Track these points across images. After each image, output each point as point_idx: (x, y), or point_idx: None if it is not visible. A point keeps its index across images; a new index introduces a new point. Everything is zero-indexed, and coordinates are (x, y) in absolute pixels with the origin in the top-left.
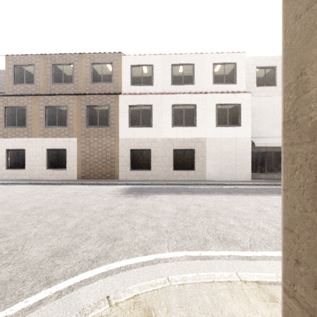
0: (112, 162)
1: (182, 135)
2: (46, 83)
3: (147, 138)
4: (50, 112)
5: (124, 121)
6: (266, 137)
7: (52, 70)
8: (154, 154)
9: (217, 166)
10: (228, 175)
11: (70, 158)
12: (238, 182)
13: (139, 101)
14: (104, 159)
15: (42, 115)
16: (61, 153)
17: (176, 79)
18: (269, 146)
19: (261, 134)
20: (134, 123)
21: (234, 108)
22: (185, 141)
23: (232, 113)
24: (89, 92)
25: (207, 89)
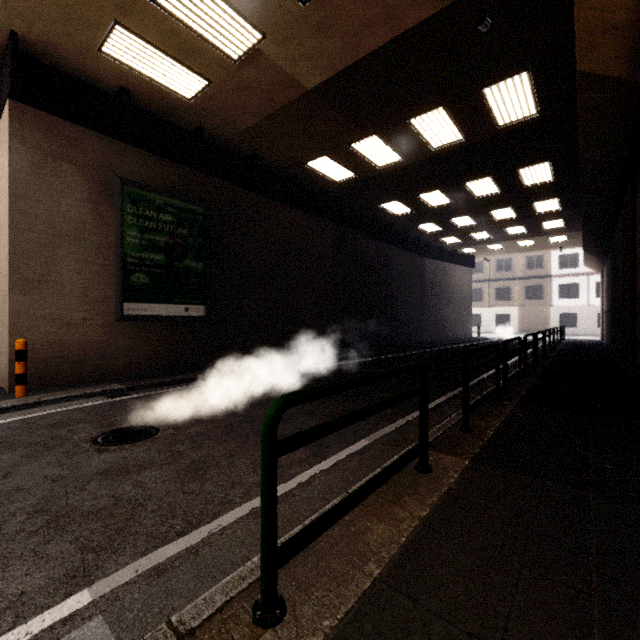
0: (545, 322)
1: None
2: (492, 272)
3: (574, 306)
4: (498, 292)
5: (554, 295)
6: None
7: (496, 264)
8: (580, 317)
9: None
10: None
11: (512, 319)
12: None
13: (567, 282)
14: (538, 320)
15: (493, 293)
16: (505, 316)
17: None
18: None
19: None
20: (562, 296)
21: None
22: None
23: None
24: (524, 276)
25: None
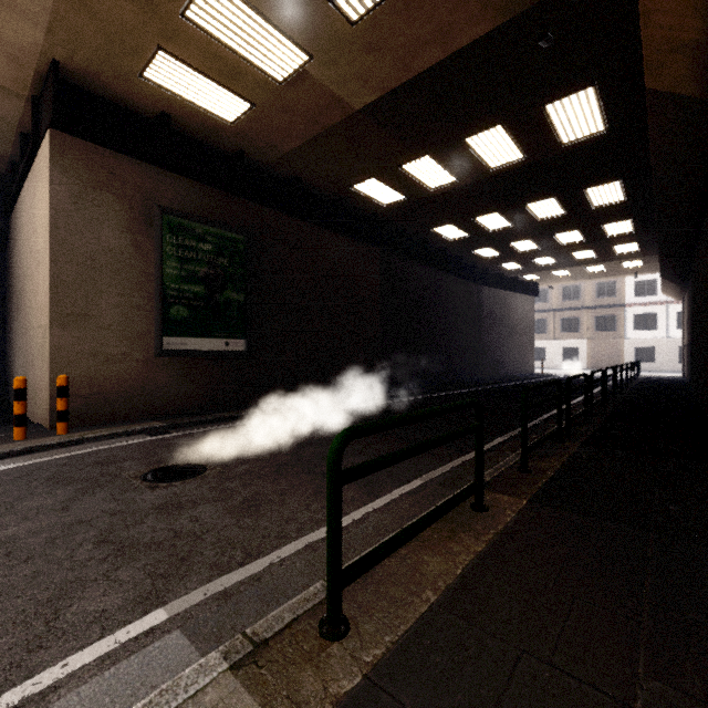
0: (618, 357)
1: None
2: (557, 301)
3: (651, 339)
4: (564, 323)
5: (629, 327)
6: None
7: (562, 292)
8: (658, 351)
9: None
10: None
11: (581, 354)
12: None
13: (643, 311)
14: (611, 355)
15: (558, 325)
16: (573, 350)
17: None
18: None
19: None
20: (638, 328)
21: None
22: None
23: None
24: (594, 305)
25: None
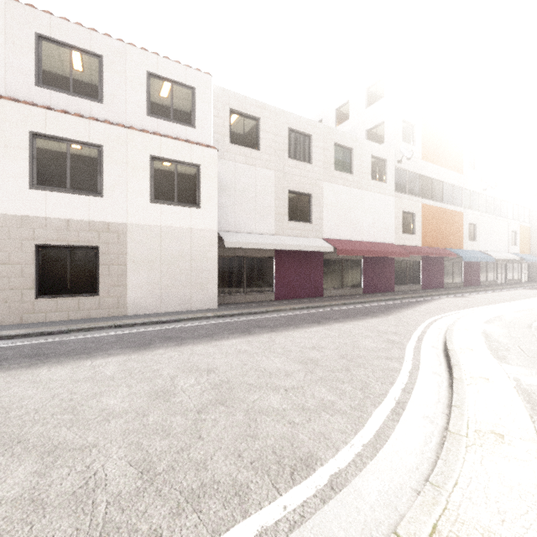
0: None
1: (62, 213)
2: None
3: None
4: None
5: None
6: (245, 232)
7: None
8: None
9: (153, 284)
10: (176, 300)
11: None
12: (193, 313)
13: None
14: None
15: None
16: None
17: (51, 74)
18: (247, 247)
19: (237, 227)
20: None
21: (188, 171)
22: (74, 227)
23: (184, 181)
24: None
25: (134, 122)
